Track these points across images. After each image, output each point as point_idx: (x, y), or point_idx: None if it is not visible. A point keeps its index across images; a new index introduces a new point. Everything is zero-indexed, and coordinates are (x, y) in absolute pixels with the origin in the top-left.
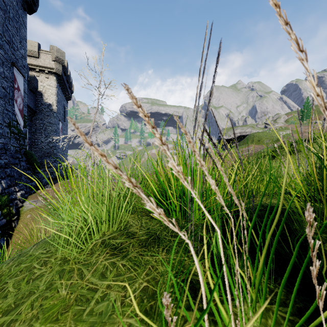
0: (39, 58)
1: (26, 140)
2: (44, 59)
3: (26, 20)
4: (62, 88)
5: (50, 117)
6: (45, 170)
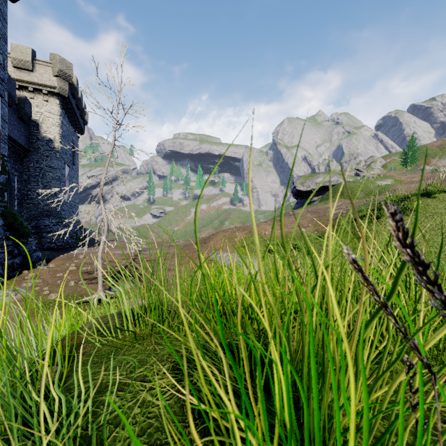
0: (34, 72)
1: (6, 194)
2: (42, 73)
3: (6, 9)
4: (69, 117)
5: (51, 159)
6: (43, 237)
